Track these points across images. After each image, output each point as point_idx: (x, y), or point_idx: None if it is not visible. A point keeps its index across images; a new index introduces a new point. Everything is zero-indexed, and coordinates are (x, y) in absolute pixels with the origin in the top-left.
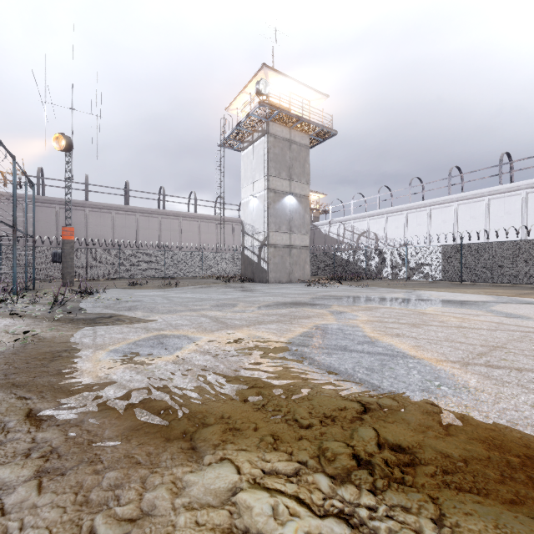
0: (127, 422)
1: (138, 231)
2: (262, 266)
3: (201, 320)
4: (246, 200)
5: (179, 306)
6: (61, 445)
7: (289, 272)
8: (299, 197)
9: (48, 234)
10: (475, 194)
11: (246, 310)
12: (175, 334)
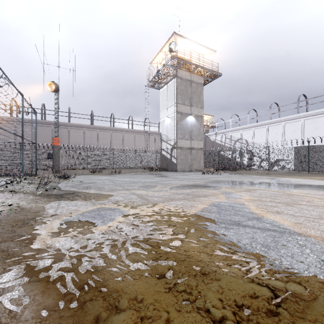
0: (48, 300)
1: (98, 140)
2: (173, 161)
3: (131, 197)
4: (163, 120)
5: (119, 186)
6: None
7: (190, 165)
8: (197, 117)
9: (47, 142)
10: (317, 112)
11: (162, 190)
12: (112, 207)
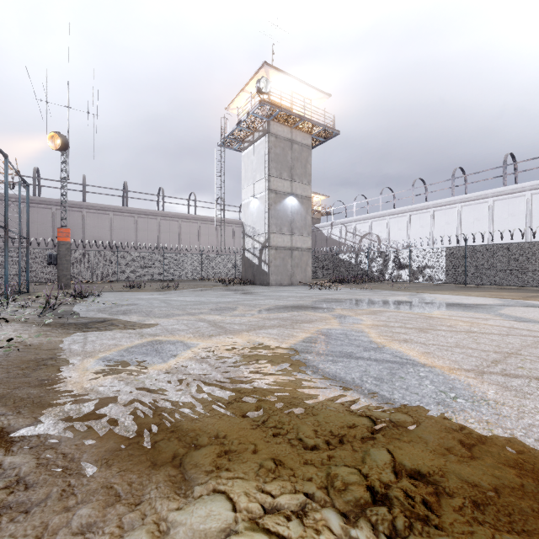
0: (109, 443)
1: (137, 233)
2: (263, 268)
3: (199, 325)
4: (247, 201)
5: (177, 310)
6: (30, 472)
7: (290, 274)
8: (301, 198)
9: (44, 235)
10: (478, 196)
11: (246, 314)
12: (171, 339)
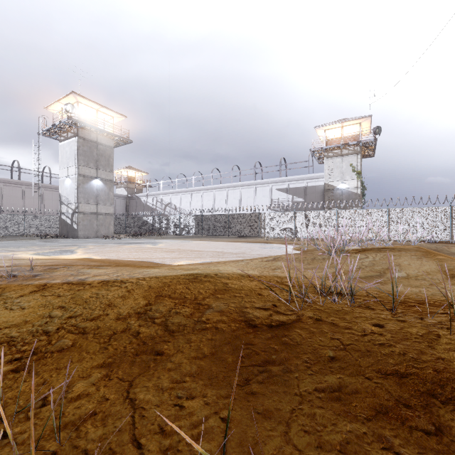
0: None
1: None
2: (74, 227)
3: (2, 251)
4: (63, 179)
5: None
6: None
7: (96, 231)
8: (105, 180)
9: None
10: (222, 186)
11: (34, 248)
12: None
